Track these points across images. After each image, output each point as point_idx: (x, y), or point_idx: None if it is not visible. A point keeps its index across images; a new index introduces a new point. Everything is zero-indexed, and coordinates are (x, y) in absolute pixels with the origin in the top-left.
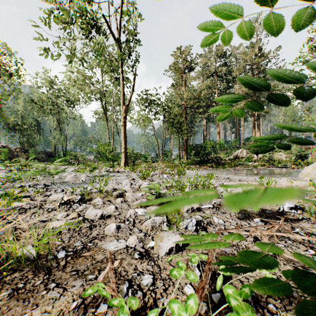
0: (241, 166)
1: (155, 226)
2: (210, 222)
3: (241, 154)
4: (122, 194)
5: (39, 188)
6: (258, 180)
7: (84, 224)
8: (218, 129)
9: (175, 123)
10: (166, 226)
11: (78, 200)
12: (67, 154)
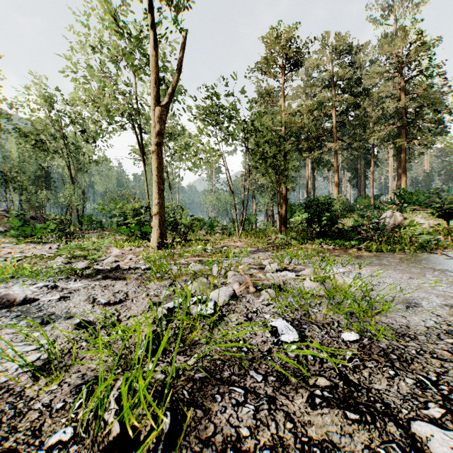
0: (438, 247)
1: None
2: None
3: (392, 219)
4: None
5: None
6: None
7: None
8: (336, 177)
9: (271, 153)
10: None
11: None
12: (85, 221)
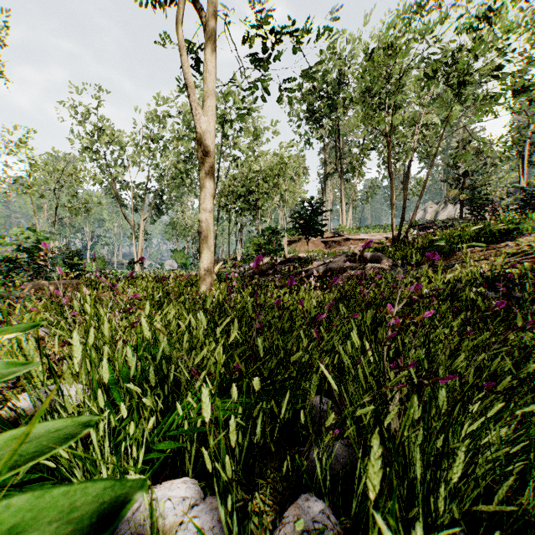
0: None
1: None
2: None
3: None
4: None
5: None
6: None
7: None
8: None
9: None
10: None
11: None
12: None
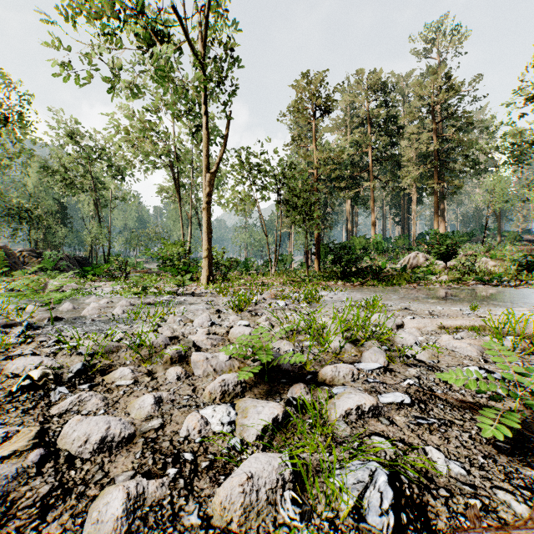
0: (419, 282)
1: (256, 504)
2: (423, 470)
3: (415, 260)
4: (184, 354)
5: (3, 337)
6: (470, 315)
7: (32, 485)
8: (373, 217)
9: (298, 205)
10: (291, 507)
11: (73, 373)
12: (112, 261)
